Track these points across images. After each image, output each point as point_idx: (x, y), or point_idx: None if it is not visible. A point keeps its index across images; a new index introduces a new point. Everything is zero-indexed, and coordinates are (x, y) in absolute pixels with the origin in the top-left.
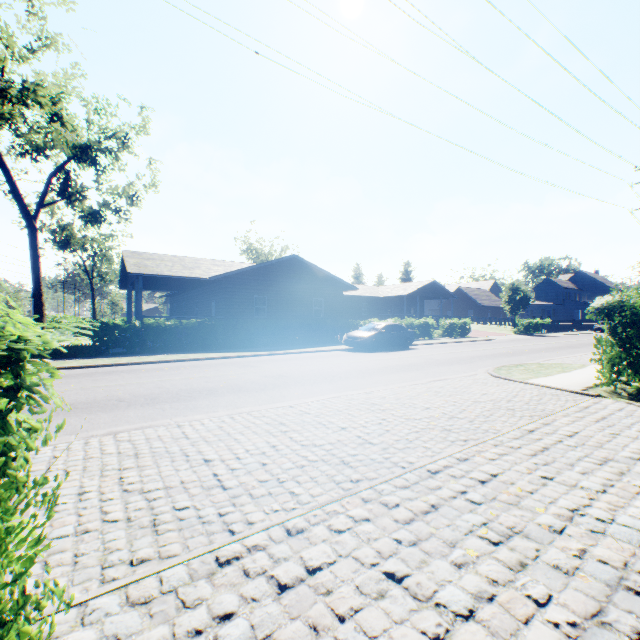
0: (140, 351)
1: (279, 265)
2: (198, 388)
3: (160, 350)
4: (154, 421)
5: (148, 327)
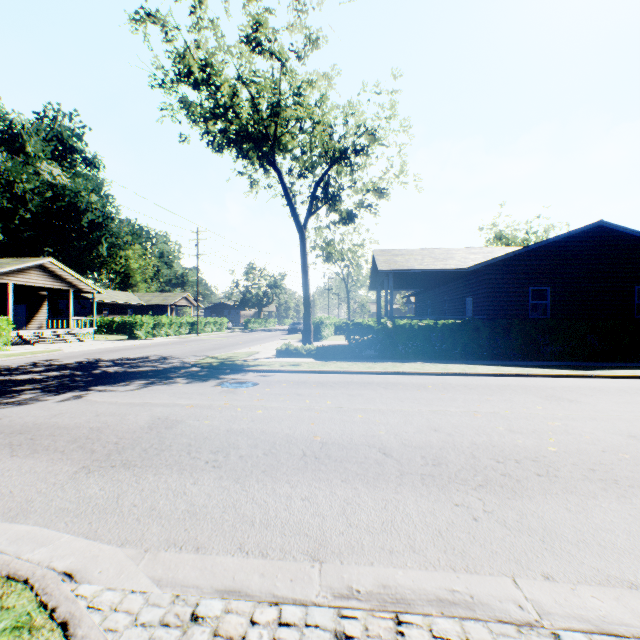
0: (389, 355)
1: (570, 241)
2: (505, 447)
3: (410, 355)
4: (472, 573)
5: (399, 329)
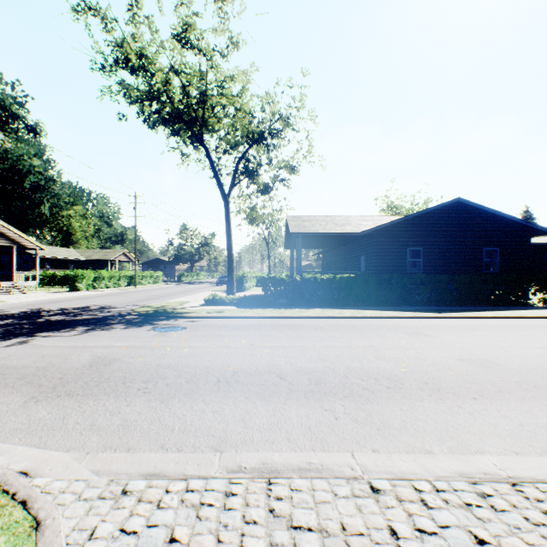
0: (299, 302)
1: (437, 212)
2: (370, 370)
3: (315, 302)
4: (325, 452)
5: (306, 281)
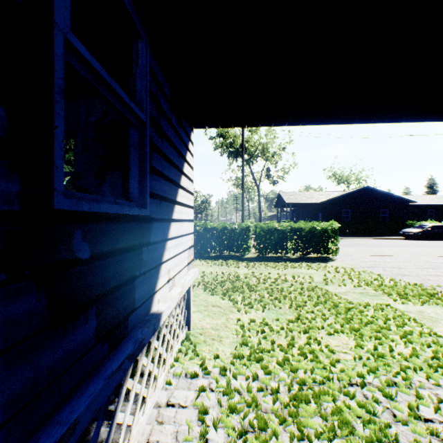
0: None
1: (357, 192)
2: None
3: None
4: None
5: None
